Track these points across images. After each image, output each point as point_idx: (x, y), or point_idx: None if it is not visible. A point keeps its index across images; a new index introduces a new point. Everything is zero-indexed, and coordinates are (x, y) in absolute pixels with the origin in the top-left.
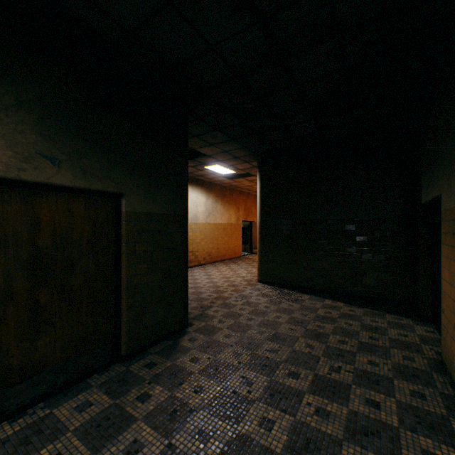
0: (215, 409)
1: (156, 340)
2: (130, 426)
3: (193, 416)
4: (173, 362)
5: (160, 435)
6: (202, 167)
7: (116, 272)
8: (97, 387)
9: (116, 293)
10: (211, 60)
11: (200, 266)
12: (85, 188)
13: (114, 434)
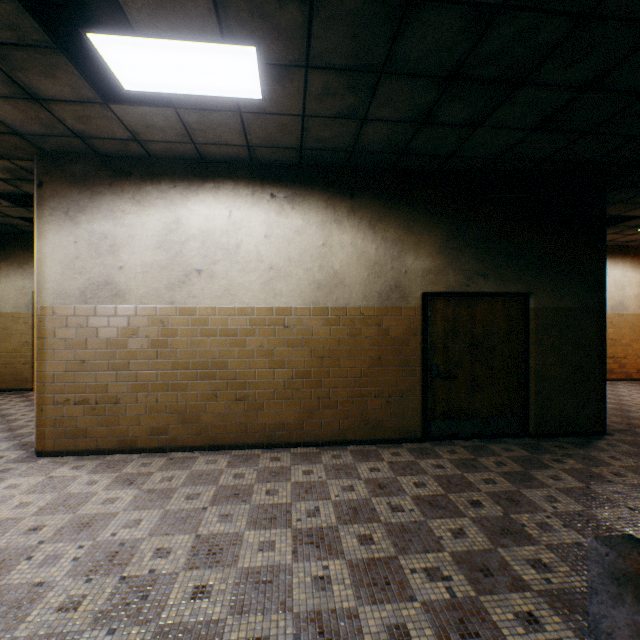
0: (638, 489)
1: (563, 432)
2: (548, 469)
3: (610, 484)
4: (585, 452)
5: (577, 480)
6: (633, 231)
7: (524, 360)
8: (513, 444)
9: (524, 378)
10: (637, 143)
11: (628, 381)
12: (502, 292)
13: (536, 467)
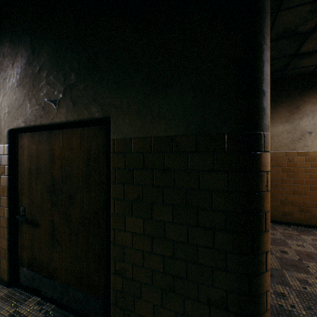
0: None
1: None
2: None
3: None
4: None
5: None
6: None
7: (107, 217)
8: None
9: (107, 243)
10: None
11: None
12: (74, 120)
13: None
